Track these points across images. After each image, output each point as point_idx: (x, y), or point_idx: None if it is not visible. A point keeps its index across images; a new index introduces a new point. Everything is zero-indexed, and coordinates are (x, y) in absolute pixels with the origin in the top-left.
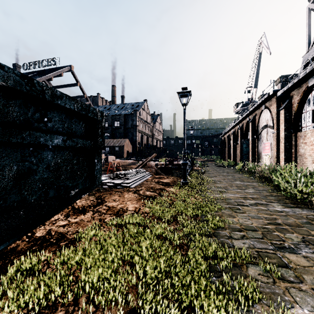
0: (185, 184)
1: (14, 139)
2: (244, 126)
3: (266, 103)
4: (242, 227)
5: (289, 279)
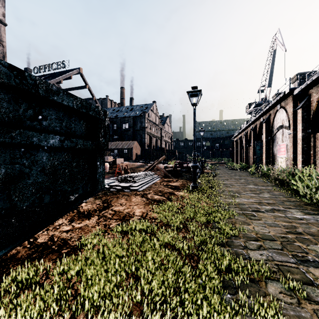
0: (195, 187)
1: (1, 138)
2: (257, 127)
3: (281, 103)
4: (258, 236)
5: (317, 300)
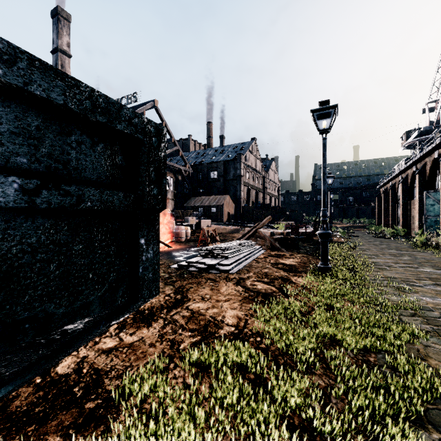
0: (326, 270)
1: None
2: (427, 168)
3: None
4: None
5: None
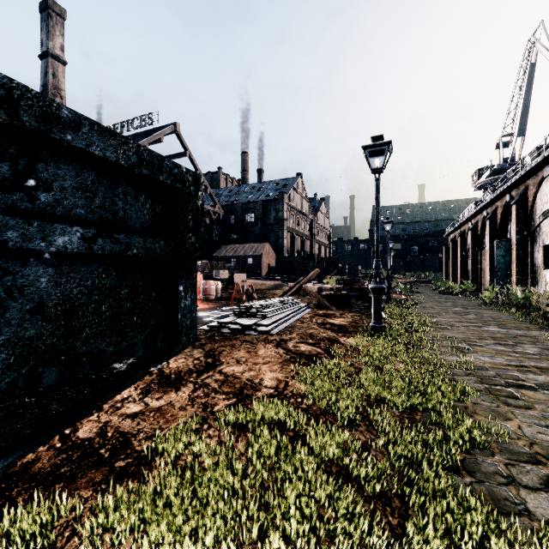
0: (379, 330)
1: None
2: (499, 213)
3: None
4: (536, 450)
5: None
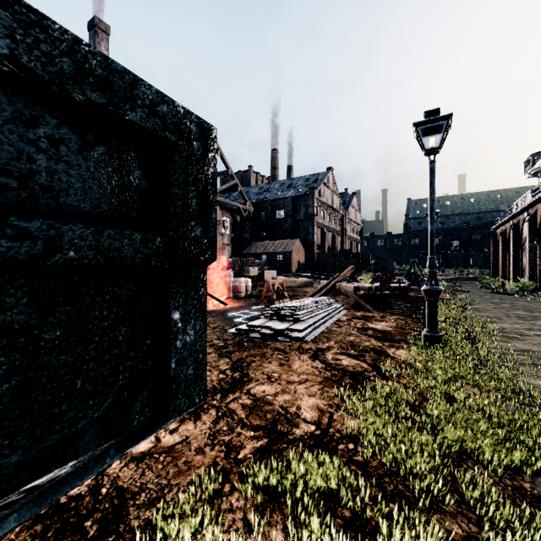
0: (435, 340)
1: None
2: None
3: None
4: None
5: None
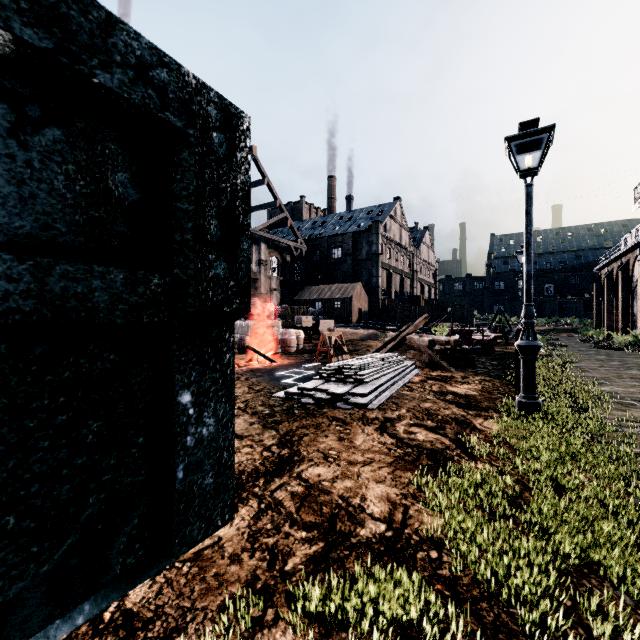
0: (533, 408)
1: None
2: None
3: None
4: None
5: None
